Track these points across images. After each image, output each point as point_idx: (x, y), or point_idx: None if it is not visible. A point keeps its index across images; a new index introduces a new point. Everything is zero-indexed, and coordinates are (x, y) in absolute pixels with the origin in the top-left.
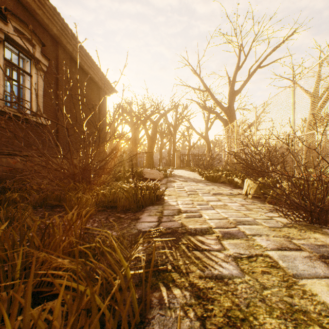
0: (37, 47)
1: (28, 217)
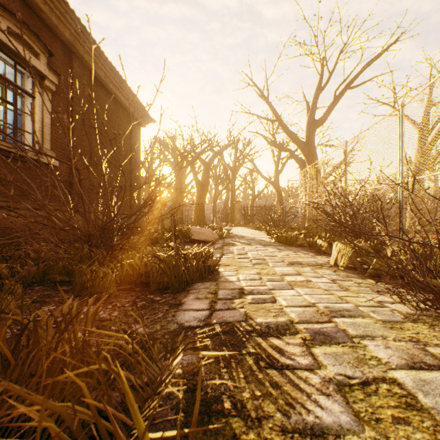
0: (42, 56)
1: (10, 303)
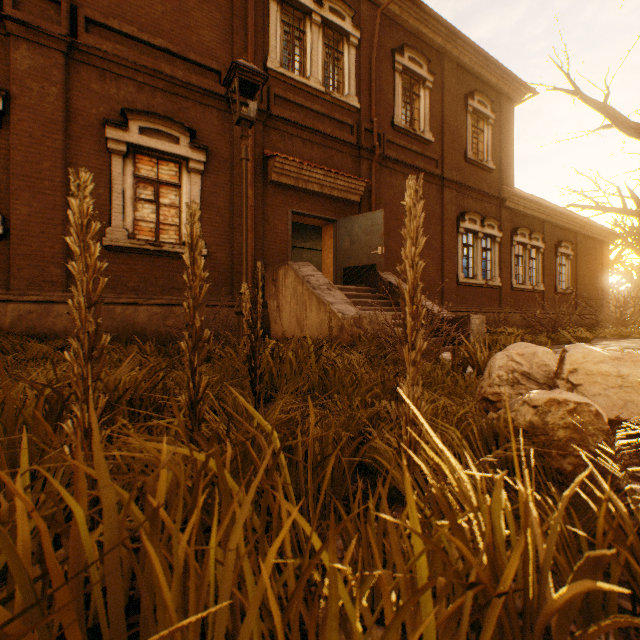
0: (569, 247)
1: None
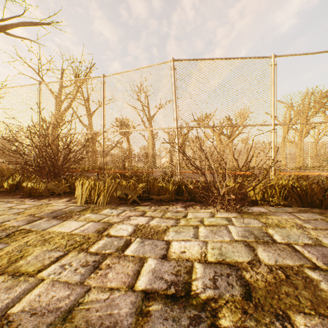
0: None
1: None
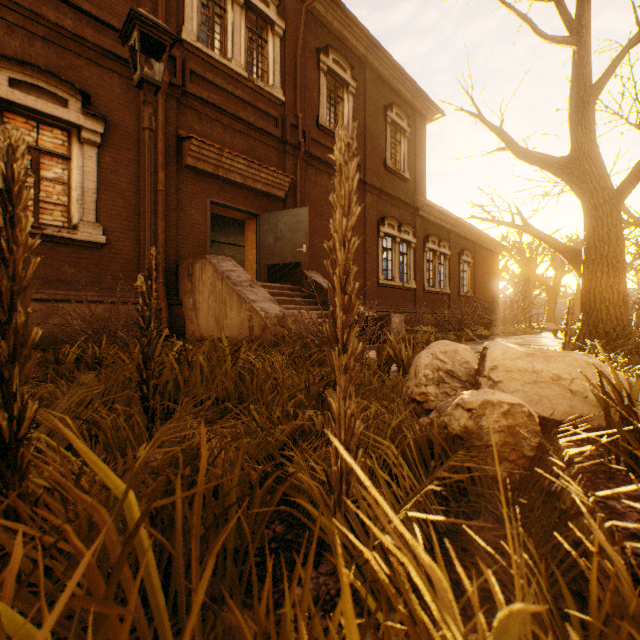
0: (469, 256)
1: None
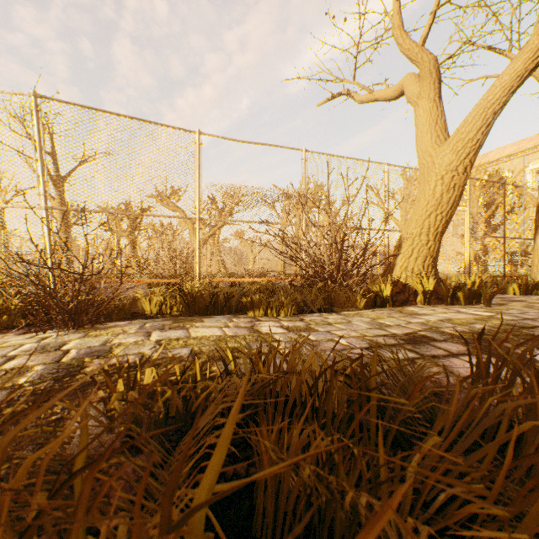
0: None
1: None
